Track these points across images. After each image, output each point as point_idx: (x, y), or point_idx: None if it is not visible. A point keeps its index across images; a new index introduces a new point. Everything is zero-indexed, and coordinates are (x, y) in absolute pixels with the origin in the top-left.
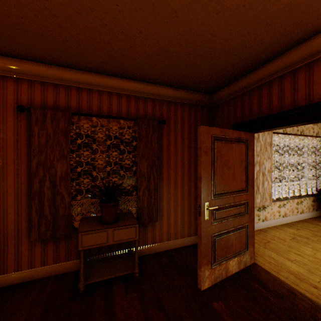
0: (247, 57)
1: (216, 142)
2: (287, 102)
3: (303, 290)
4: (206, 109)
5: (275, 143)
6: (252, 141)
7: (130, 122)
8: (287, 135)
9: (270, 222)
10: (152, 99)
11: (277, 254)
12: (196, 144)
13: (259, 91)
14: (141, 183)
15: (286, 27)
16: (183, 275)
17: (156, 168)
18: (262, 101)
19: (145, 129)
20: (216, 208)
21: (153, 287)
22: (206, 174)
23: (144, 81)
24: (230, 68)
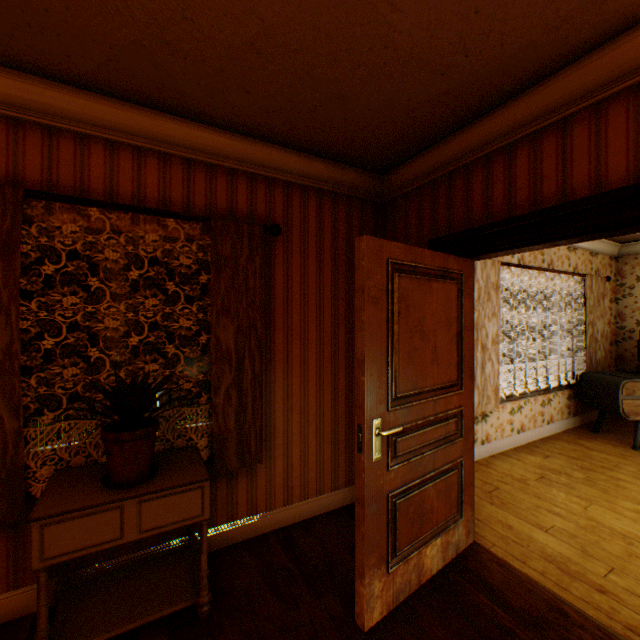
0: (465, 82)
1: (399, 277)
2: (549, 189)
3: (580, 600)
4: (371, 206)
5: (503, 284)
6: (470, 277)
7: (194, 226)
8: (526, 269)
9: (495, 445)
10: (249, 174)
11: (517, 516)
12: (350, 284)
13: (486, 167)
14: (220, 374)
15: (561, 5)
16: (321, 592)
17: (258, 338)
18: (492, 188)
19: (230, 244)
20: (399, 431)
21: (247, 638)
22: (377, 351)
23: (229, 129)
24: (427, 109)
